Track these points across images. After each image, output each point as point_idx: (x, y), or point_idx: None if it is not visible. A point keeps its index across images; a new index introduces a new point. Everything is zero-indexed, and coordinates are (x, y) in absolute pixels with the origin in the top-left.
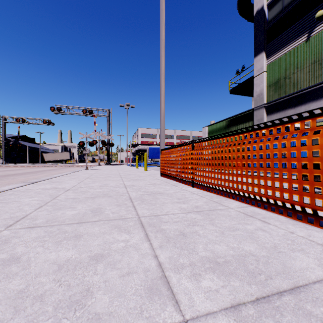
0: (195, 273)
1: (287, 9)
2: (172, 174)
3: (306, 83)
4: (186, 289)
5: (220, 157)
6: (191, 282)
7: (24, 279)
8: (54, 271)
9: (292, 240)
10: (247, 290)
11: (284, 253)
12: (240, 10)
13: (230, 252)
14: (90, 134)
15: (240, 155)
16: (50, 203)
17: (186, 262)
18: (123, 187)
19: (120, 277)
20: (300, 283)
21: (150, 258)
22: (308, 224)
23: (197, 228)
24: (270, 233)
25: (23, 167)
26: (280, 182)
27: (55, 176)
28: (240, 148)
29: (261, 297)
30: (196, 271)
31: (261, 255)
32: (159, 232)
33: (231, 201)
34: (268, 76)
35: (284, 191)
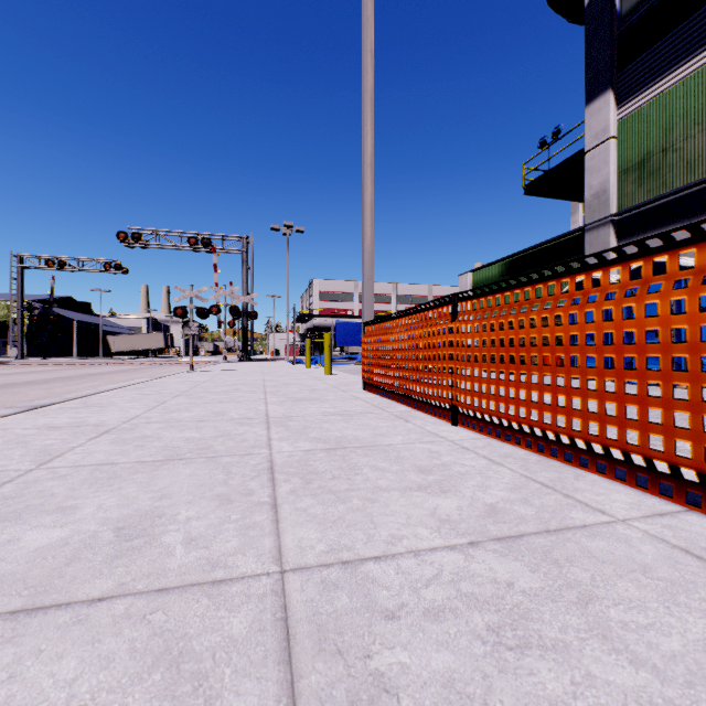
0: None
1: None
2: (393, 387)
3: None
4: None
5: (552, 339)
6: None
7: None
8: None
9: None
10: None
11: None
12: None
13: None
14: (200, 290)
15: (639, 329)
16: (10, 487)
17: None
18: (262, 425)
19: None
20: None
21: None
22: None
23: (547, 680)
24: None
25: (59, 365)
26: None
27: (105, 389)
28: (637, 305)
29: None
30: None
31: None
32: None
33: (601, 484)
34: (622, 148)
35: None
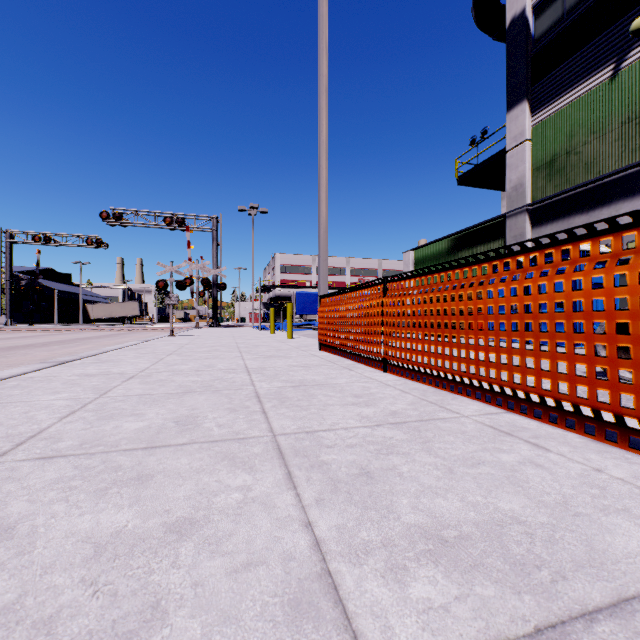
0: (394, 564)
1: (574, 14)
2: (342, 346)
3: (611, 162)
4: (377, 604)
5: (442, 311)
6: (387, 587)
7: (18, 579)
8: (84, 559)
9: (601, 487)
10: (512, 607)
11: (587, 518)
12: (478, 18)
13: (469, 514)
14: (179, 266)
15: (484, 306)
16: (93, 405)
17: (375, 539)
18: (244, 373)
19: (230, 574)
20: (631, 591)
21: (295, 529)
22: (629, 451)
23: (395, 461)
24: (551, 472)
25: (47, 331)
26: (569, 362)
27: (107, 349)
28: (483, 291)
29: (547, 625)
30: (397, 561)
31: (536, 521)
32: (315, 468)
33: (465, 401)
34: (535, 149)
35: (578, 380)
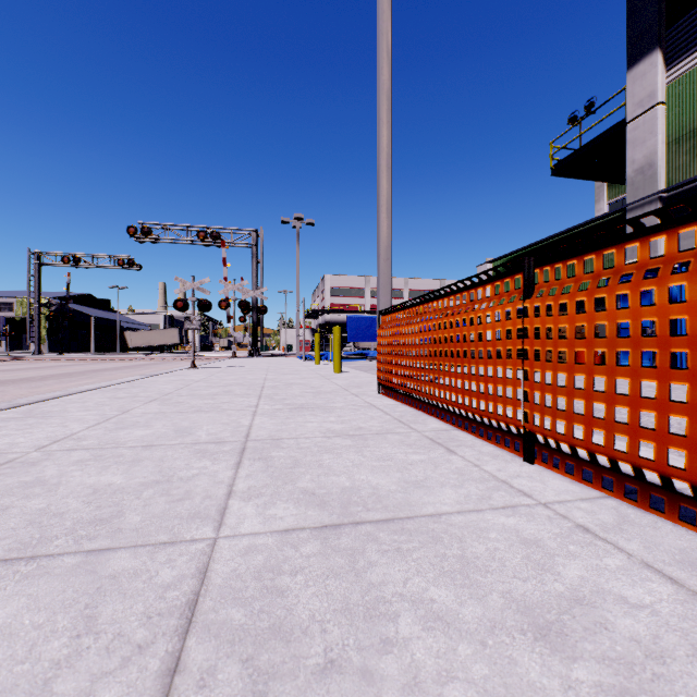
0: None
1: None
2: (420, 393)
3: None
4: None
5: None
6: None
7: None
8: None
9: None
10: None
11: None
12: None
13: None
14: (202, 281)
15: None
16: None
17: None
18: (231, 457)
19: None
20: None
21: None
22: None
23: None
24: None
25: (71, 361)
26: None
27: (76, 390)
28: None
29: None
30: None
31: None
32: None
33: None
34: (672, 115)
35: None
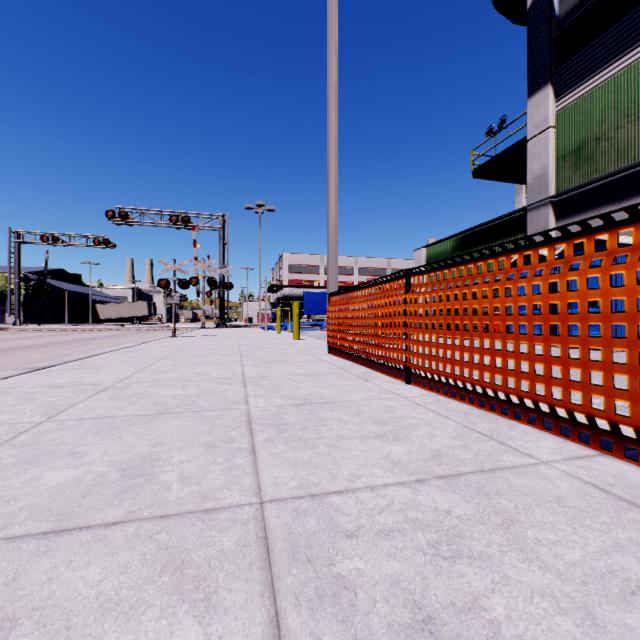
0: None
1: None
2: (355, 350)
3: None
4: None
5: (491, 310)
6: None
7: None
8: None
9: None
10: None
11: None
12: None
13: None
14: (181, 263)
15: (562, 302)
16: (26, 436)
17: None
18: (239, 384)
19: None
20: None
21: None
22: None
23: (473, 580)
24: None
25: (53, 331)
26: None
27: (97, 352)
28: (560, 281)
29: None
30: None
31: None
32: (327, 604)
33: (530, 433)
34: (560, 137)
35: None
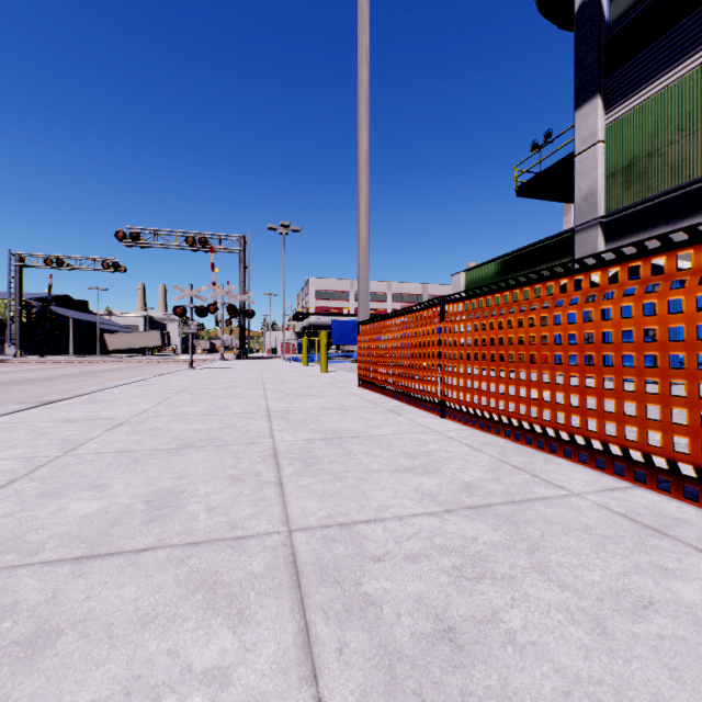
0: None
1: None
2: (387, 383)
3: None
4: None
5: (527, 339)
6: None
7: None
8: None
9: None
10: None
11: None
12: (542, 3)
13: None
14: (199, 289)
15: (597, 331)
16: (45, 470)
17: None
18: (264, 418)
19: None
20: None
21: None
22: None
23: (494, 597)
24: None
25: (58, 363)
26: None
27: (110, 385)
28: (595, 310)
29: None
30: None
31: None
32: (354, 617)
33: (565, 466)
34: (610, 152)
35: None
